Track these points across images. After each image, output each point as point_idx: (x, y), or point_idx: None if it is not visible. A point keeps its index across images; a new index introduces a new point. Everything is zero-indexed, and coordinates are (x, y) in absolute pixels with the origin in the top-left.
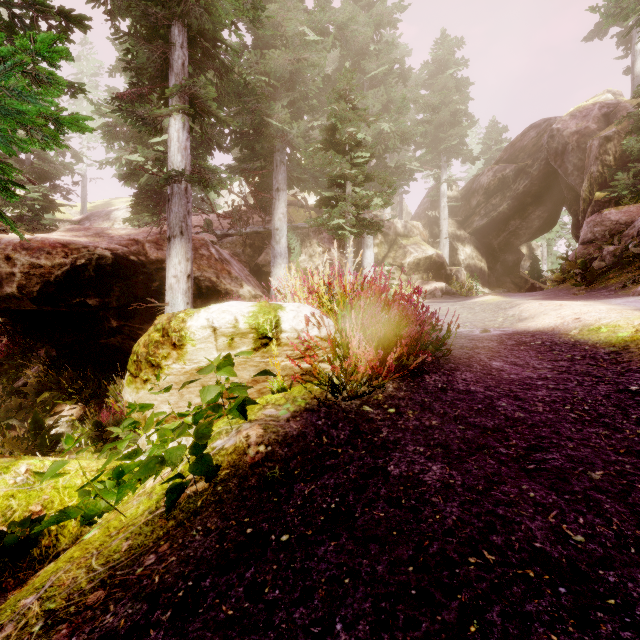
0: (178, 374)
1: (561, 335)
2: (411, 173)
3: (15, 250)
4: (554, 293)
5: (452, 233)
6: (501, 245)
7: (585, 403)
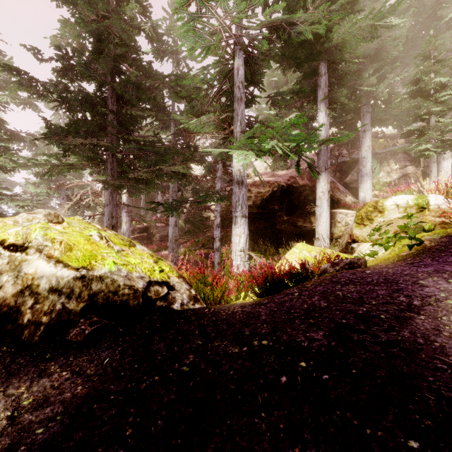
0: (380, 222)
1: None
2: None
3: (251, 186)
4: None
5: None
6: None
7: None
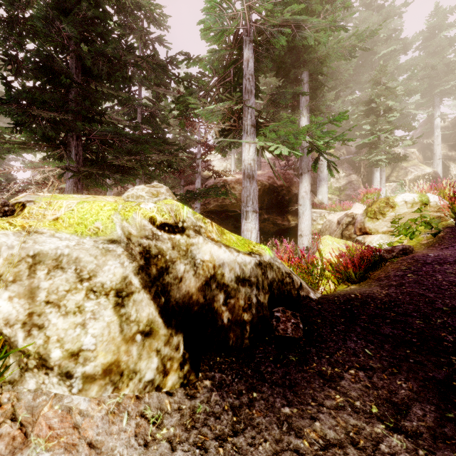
0: (392, 216)
1: None
2: (414, 116)
3: (235, 184)
4: None
5: (444, 154)
6: None
7: None
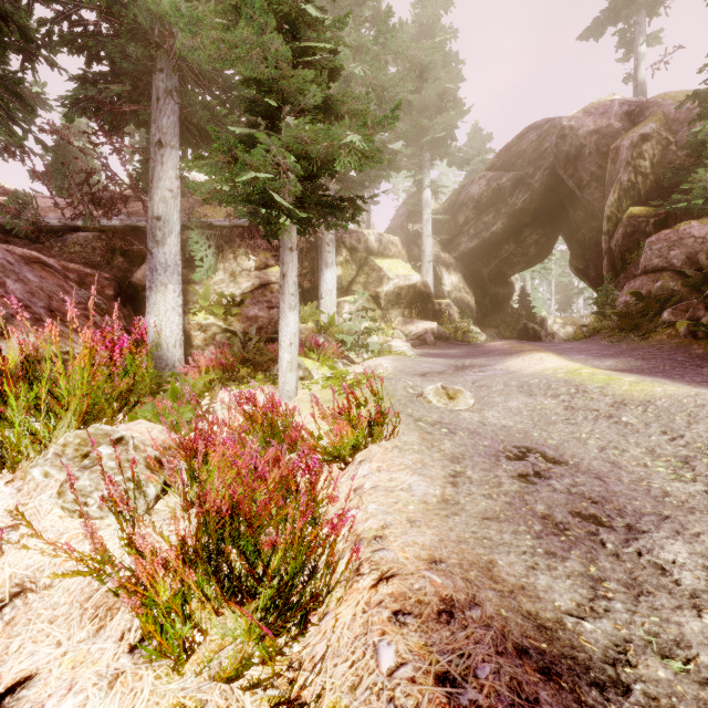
0: None
1: None
2: (392, 158)
3: None
4: (655, 354)
5: (435, 256)
6: (492, 275)
7: None
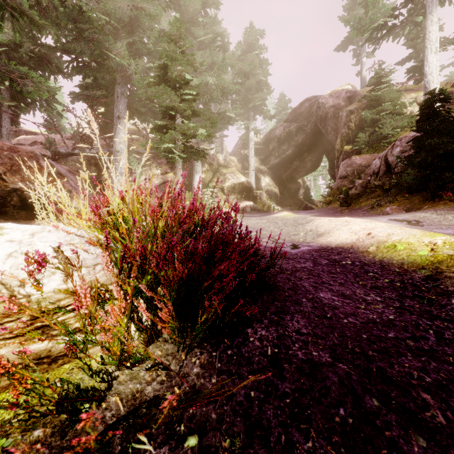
0: None
1: (363, 252)
2: (229, 119)
3: None
4: (326, 211)
5: (257, 167)
6: (288, 177)
7: None
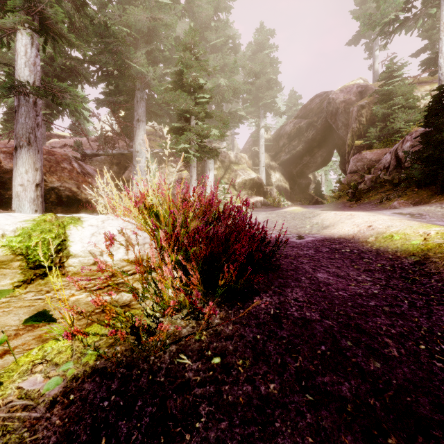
0: None
1: (362, 242)
2: (240, 118)
3: None
4: (335, 206)
5: (267, 163)
6: (298, 173)
7: (437, 337)
